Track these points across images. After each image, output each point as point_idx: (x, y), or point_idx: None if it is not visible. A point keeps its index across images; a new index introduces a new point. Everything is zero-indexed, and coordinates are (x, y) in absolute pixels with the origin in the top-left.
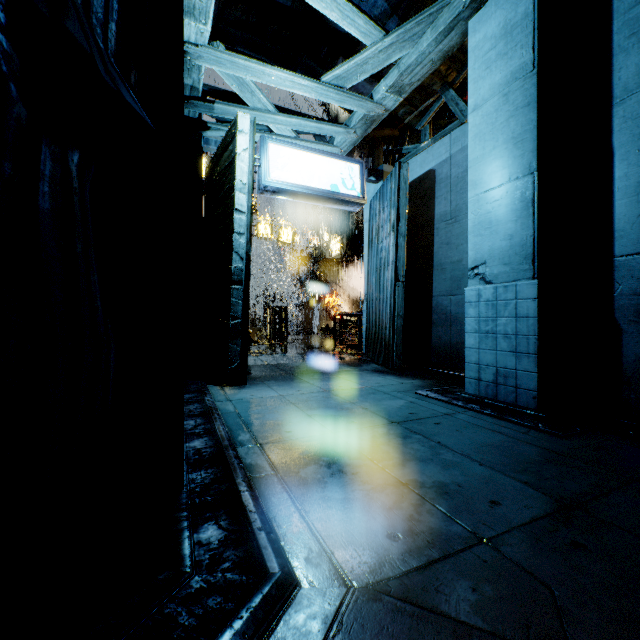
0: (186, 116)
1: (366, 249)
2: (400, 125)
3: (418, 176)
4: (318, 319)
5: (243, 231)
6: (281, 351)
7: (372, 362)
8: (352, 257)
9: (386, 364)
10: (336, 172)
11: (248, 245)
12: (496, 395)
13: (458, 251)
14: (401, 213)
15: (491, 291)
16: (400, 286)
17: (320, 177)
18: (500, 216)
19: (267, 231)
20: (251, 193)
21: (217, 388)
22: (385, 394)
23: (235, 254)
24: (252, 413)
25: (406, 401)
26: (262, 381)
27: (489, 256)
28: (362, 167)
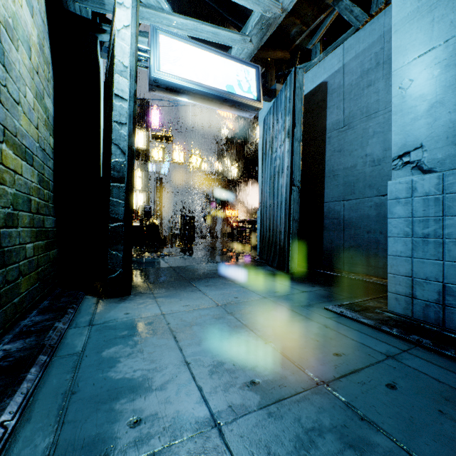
0: (79, 15)
1: (260, 162)
2: (291, 47)
3: (309, 91)
4: (221, 227)
5: (125, 121)
6: (186, 253)
7: (266, 264)
8: (247, 178)
9: (281, 267)
10: (232, 73)
11: (131, 137)
12: (443, 320)
13: (352, 157)
14: (296, 118)
15: (434, 181)
16: (295, 191)
17: (215, 76)
18: (449, 80)
19: (180, 157)
20: (134, 78)
21: (93, 301)
22: (289, 311)
23: (115, 147)
24: (102, 357)
25: (319, 325)
26: (151, 289)
27: (428, 137)
28: (258, 71)
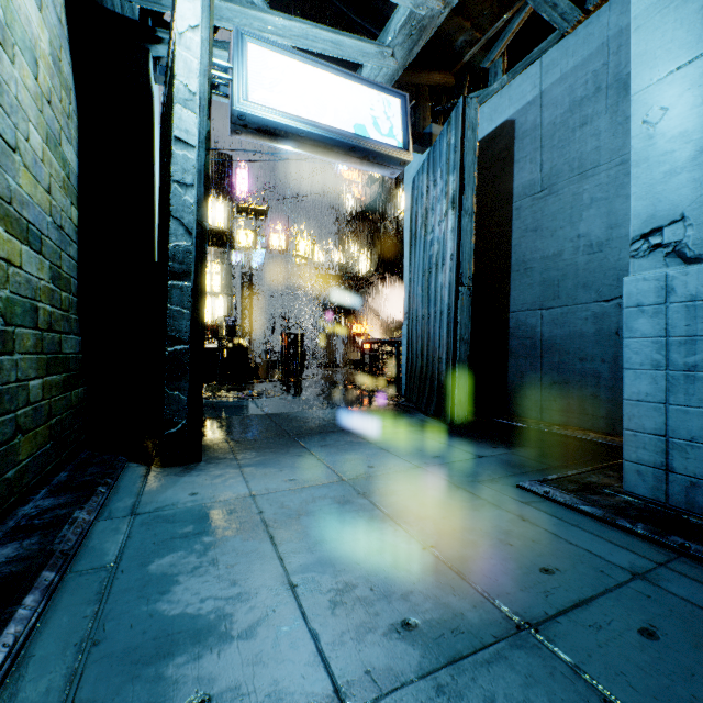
0: (119, 15)
1: (406, 249)
2: (457, 66)
3: (485, 134)
4: (344, 350)
5: (191, 181)
6: (290, 391)
7: (417, 410)
8: (384, 275)
9: (441, 416)
10: (363, 105)
11: (201, 208)
12: None
13: (555, 239)
14: (466, 178)
15: None
16: (465, 293)
17: (337, 110)
18: None
19: (281, 242)
20: (206, 112)
21: (139, 472)
22: (459, 490)
23: (175, 222)
24: (149, 573)
25: (511, 515)
26: (234, 452)
27: (695, 202)
28: (405, 102)
